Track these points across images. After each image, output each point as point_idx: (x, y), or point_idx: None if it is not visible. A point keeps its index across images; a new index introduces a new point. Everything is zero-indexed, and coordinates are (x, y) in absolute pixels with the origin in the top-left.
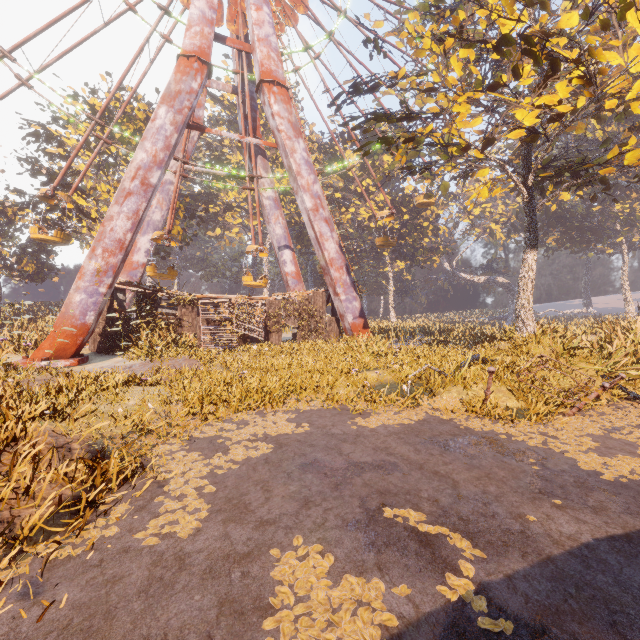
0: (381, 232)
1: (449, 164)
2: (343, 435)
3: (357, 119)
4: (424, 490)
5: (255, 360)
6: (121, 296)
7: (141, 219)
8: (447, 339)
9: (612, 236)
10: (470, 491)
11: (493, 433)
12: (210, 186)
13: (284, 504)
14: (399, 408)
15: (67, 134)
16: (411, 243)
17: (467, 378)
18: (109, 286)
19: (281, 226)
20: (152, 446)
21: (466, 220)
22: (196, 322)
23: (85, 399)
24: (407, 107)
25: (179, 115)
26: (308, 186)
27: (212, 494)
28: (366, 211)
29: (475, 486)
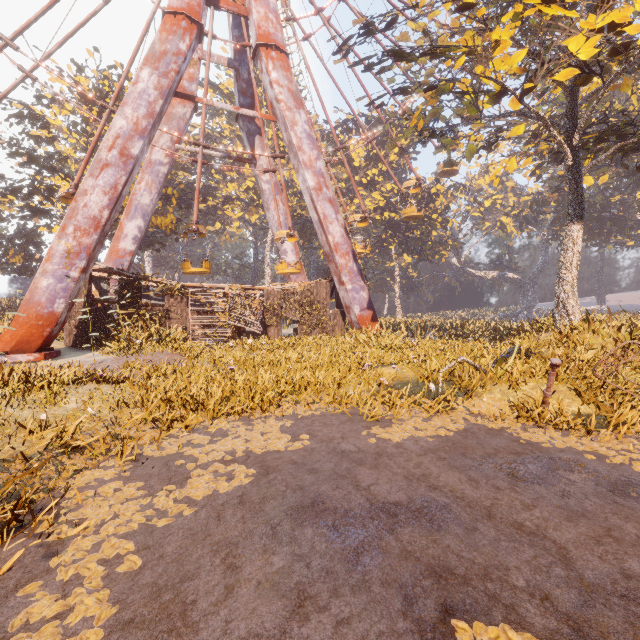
0: (387, 225)
1: (477, 122)
2: (358, 453)
3: (369, 58)
4: (514, 568)
5: (249, 355)
6: (105, 286)
7: (121, 195)
8: (464, 334)
9: (634, 227)
10: (599, 572)
11: (572, 451)
12: (209, 178)
13: (258, 605)
14: (427, 413)
15: (51, 114)
16: (419, 236)
17: (515, 374)
18: (82, 270)
19: (281, 212)
20: (77, 471)
21: (475, 213)
22: (186, 314)
23: (6, 401)
24: (431, 41)
25: (164, 79)
26: (310, 162)
27: (131, 576)
28: (372, 202)
29: (601, 559)
